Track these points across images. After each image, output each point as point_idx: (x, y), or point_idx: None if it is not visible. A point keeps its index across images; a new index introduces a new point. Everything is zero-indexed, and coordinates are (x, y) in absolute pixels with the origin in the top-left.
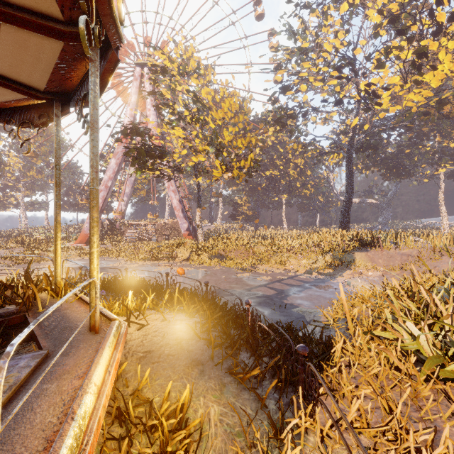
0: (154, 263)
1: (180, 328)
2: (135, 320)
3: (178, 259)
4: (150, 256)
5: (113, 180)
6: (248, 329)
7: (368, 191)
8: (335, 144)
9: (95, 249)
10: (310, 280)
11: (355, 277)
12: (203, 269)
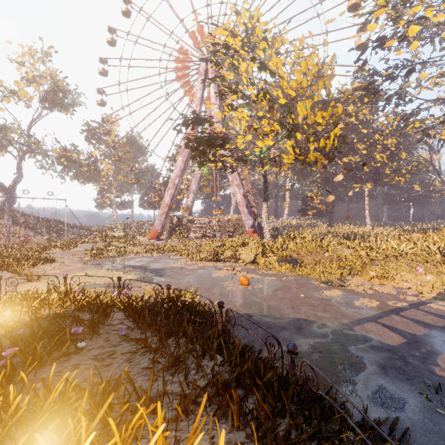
0: (215, 265)
1: None
2: None
3: (241, 262)
4: (212, 256)
5: (179, 178)
6: None
7: None
8: None
9: None
10: None
11: None
12: (272, 277)
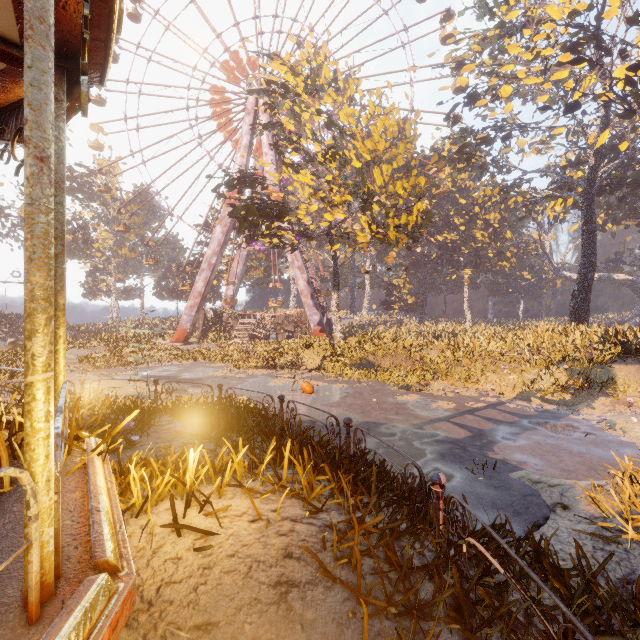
0: (271, 373)
1: (289, 547)
2: (197, 513)
3: (305, 368)
4: (265, 362)
5: (218, 255)
6: (453, 570)
7: (614, 261)
8: (559, 182)
9: (36, 375)
10: (529, 413)
11: (620, 410)
12: (342, 384)
